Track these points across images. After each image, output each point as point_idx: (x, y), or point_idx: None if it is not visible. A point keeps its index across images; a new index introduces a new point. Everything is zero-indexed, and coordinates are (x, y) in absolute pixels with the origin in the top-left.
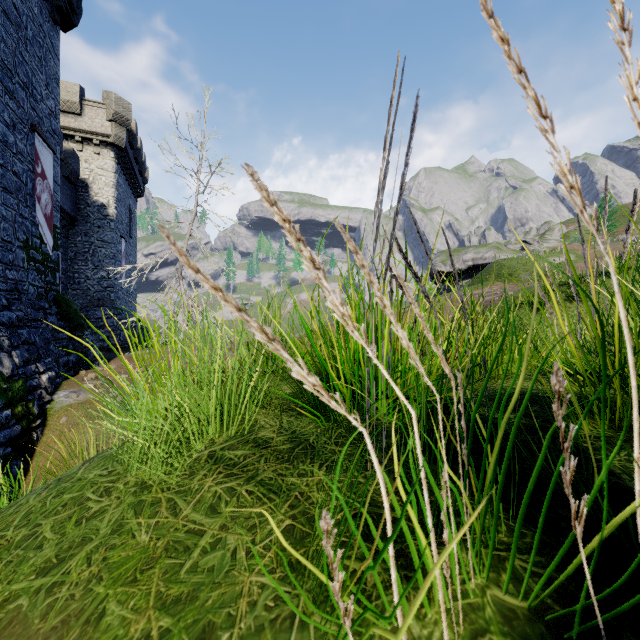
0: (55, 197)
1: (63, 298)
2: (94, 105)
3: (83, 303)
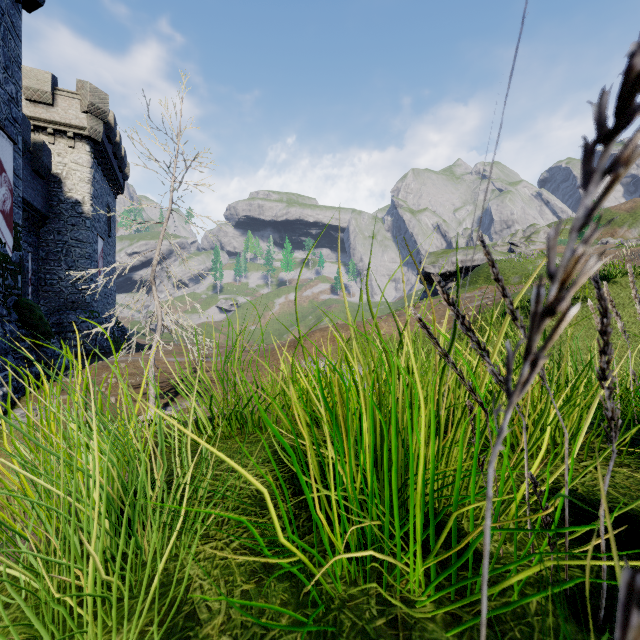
0: (16, 192)
1: (26, 303)
2: (67, 95)
3: (56, 306)
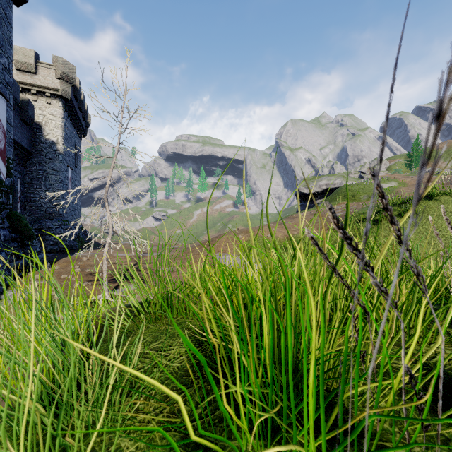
0: (8, 135)
1: (15, 215)
2: (46, 66)
3: (37, 216)
